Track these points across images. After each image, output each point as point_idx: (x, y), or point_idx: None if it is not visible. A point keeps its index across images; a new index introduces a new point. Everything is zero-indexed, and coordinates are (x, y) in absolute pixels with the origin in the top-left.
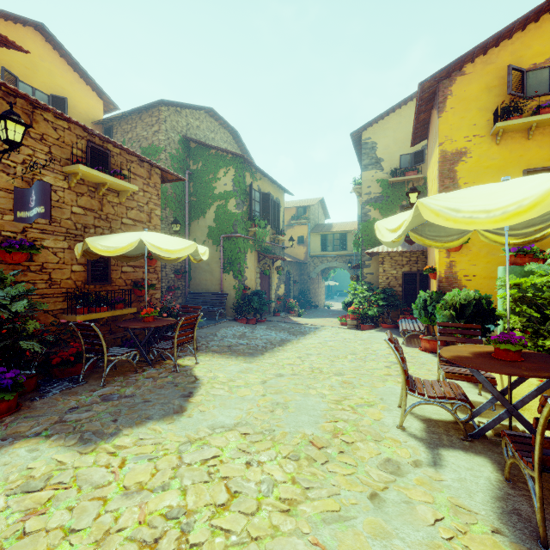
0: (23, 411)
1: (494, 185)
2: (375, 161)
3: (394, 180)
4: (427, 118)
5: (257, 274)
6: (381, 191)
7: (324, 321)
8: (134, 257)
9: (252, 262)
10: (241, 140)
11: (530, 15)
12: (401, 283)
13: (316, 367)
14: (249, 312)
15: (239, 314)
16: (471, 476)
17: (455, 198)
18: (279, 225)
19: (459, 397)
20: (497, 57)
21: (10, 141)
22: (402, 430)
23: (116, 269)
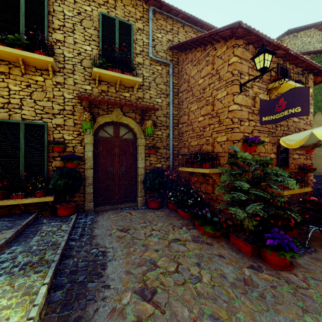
0: (298, 268)
1: None
2: None
3: None
4: None
5: None
6: None
7: None
8: (306, 146)
9: None
10: None
11: None
12: None
13: None
14: None
15: None
16: None
17: None
18: None
19: None
20: None
21: (264, 68)
22: None
23: (289, 156)
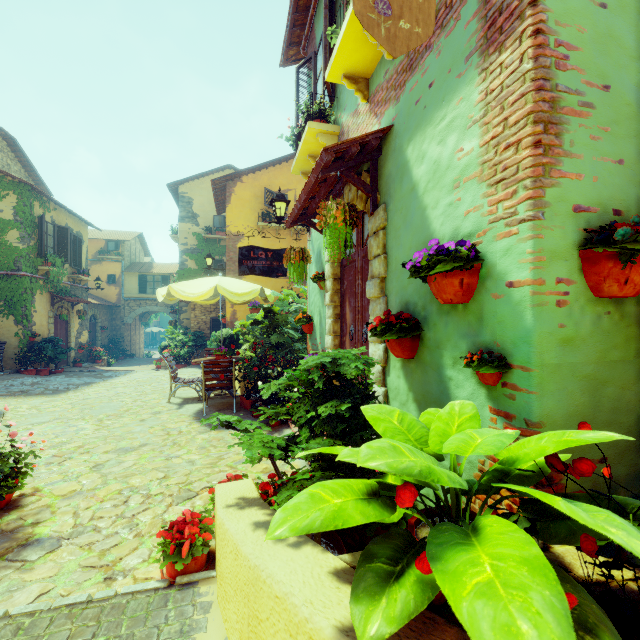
0: None
1: (208, 279)
2: (191, 216)
3: (208, 237)
4: (225, 199)
5: (50, 319)
6: (197, 243)
7: (139, 367)
8: None
9: (43, 305)
10: (21, 150)
11: (275, 161)
12: (210, 326)
13: (121, 392)
14: (41, 361)
15: (25, 365)
16: (193, 408)
17: (187, 285)
18: (82, 263)
19: (198, 380)
20: (261, 178)
21: None
22: (170, 403)
23: None
